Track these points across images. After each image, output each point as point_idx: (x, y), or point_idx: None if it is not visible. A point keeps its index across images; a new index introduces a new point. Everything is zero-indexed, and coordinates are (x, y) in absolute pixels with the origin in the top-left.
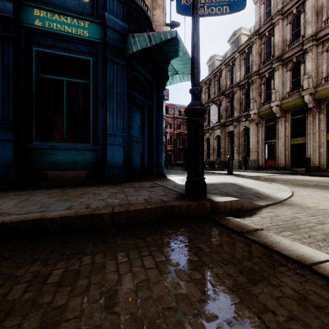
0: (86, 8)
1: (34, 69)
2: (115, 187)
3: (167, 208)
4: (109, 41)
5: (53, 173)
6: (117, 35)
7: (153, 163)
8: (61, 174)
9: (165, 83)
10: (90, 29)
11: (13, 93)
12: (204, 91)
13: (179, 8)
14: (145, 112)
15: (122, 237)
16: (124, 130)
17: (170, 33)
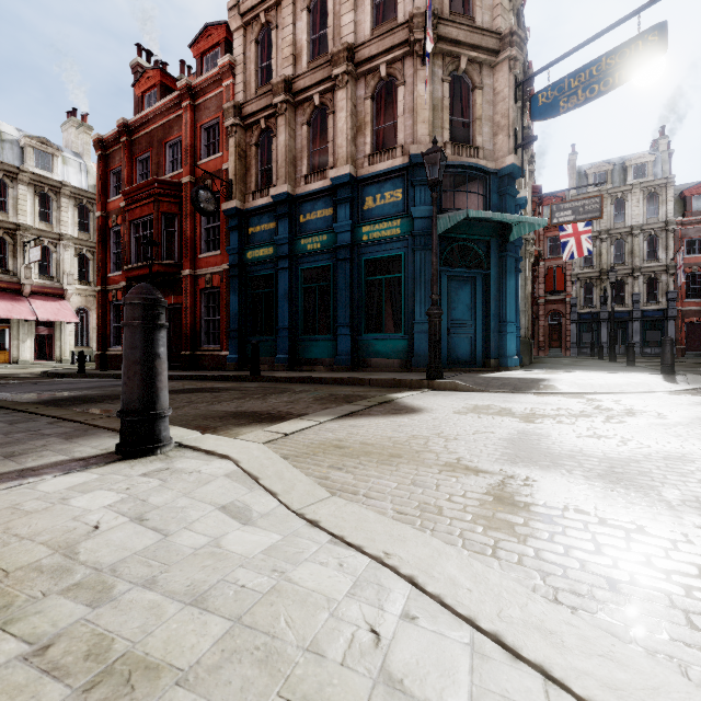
0: (399, 206)
1: (363, 276)
2: (409, 374)
3: (397, 380)
4: (416, 233)
5: (375, 360)
6: (425, 221)
7: (490, 351)
8: (380, 361)
9: (508, 237)
10: (402, 225)
11: (350, 299)
12: None
13: (535, 114)
14: (477, 285)
15: (365, 387)
16: None
17: (463, 214)
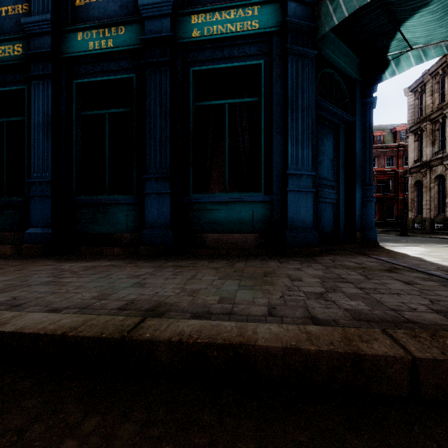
0: None
1: (191, 97)
2: (312, 265)
3: None
4: (291, 23)
5: (213, 236)
6: (303, 9)
7: (355, 221)
8: (222, 237)
9: (380, 76)
10: (261, 15)
11: (170, 133)
12: (430, 91)
13: None
14: (340, 135)
15: None
16: (312, 167)
17: None
